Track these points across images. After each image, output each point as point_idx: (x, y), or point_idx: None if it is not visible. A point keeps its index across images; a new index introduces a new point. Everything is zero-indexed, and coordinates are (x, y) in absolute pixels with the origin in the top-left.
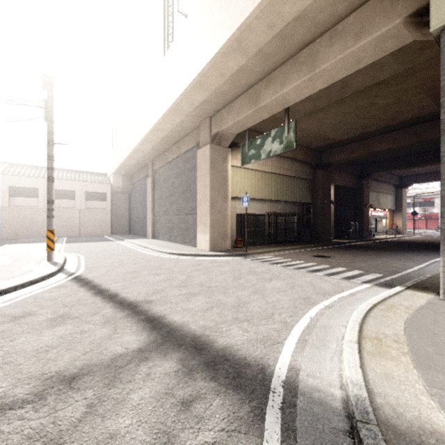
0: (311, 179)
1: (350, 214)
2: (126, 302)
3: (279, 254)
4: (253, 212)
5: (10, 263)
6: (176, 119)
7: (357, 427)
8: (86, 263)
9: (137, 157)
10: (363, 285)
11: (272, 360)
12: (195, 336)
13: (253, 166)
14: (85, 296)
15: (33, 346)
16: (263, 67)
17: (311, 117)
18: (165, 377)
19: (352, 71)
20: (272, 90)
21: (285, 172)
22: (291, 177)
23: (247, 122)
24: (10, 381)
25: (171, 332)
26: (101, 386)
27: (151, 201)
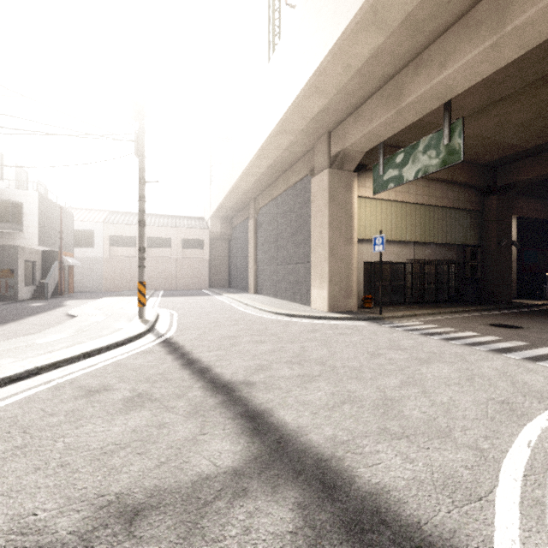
0: (478, 210)
1: (544, 261)
2: (220, 381)
3: (431, 320)
4: (388, 259)
5: (102, 319)
6: (283, 141)
7: None
8: (179, 322)
9: (237, 195)
10: None
11: (480, 542)
12: (320, 456)
13: (388, 195)
14: (171, 368)
15: (98, 440)
16: (411, 43)
17: (484, 115)
18: (275, 544)
19: None
20: (425, 77)
21: (436, 202)
22: (446, 208)
23: (382, 131)
24: (57, 500)
25: (281, 442)
26: (173, 542)
27: (254, 248)
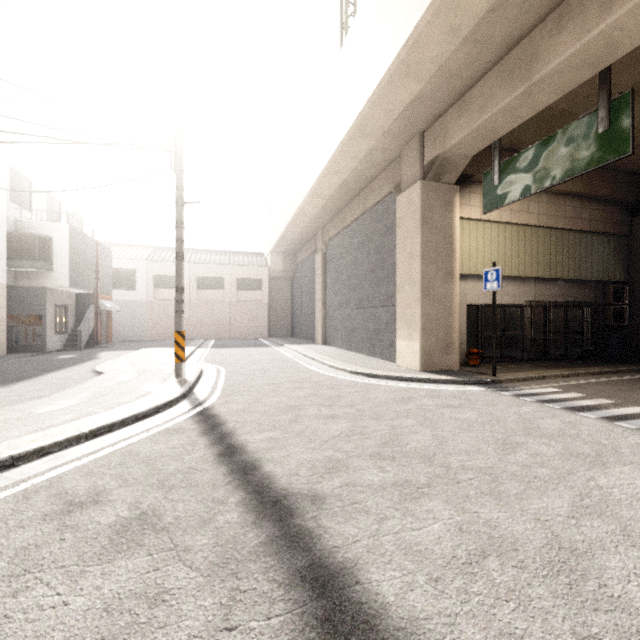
0: (623, 234)
1: None
2: (270, 490)
3: (569, 385)
4: (500, 301)
5: (131, 378)
6: (360, 149)
7: None
8: (225, 383)
9: (301, 223)
10: None
11: None
12: None
13: (501, 216)
14: (201, 460)
15: (36, 634)
16: None
17: None
18: None
19: None
20: (575, 30)
21: (567, 224)
22: (580, 233)
23: (500, 123)
24: None
25: None
26: None
27: (322, 289)
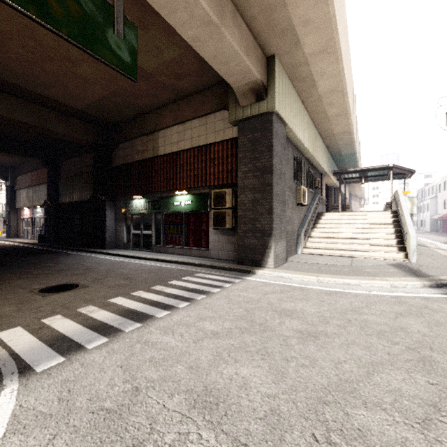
0: None
1: None
2: None
3: None
4: None
5: None
6: None
7: (442, 284)
8: None
9: None
10: (250, 279)
11: (443, 298)
12: None
13: None
14: None
15: None
16: None
17: None
18: None
19: (208, 60)
20: None
21: None
22: None
23: None
24: None
25: None
26: None
27: None
